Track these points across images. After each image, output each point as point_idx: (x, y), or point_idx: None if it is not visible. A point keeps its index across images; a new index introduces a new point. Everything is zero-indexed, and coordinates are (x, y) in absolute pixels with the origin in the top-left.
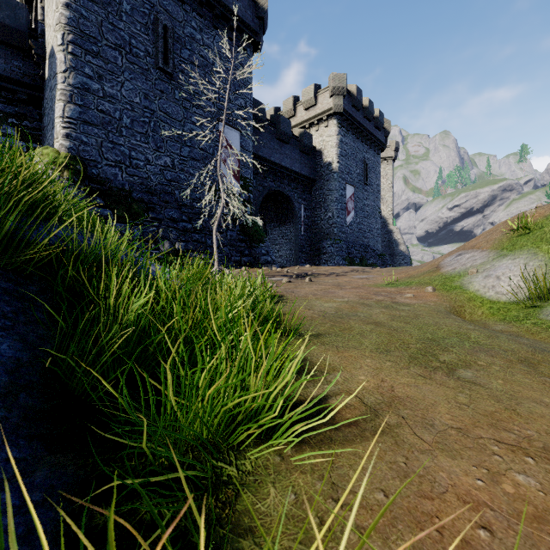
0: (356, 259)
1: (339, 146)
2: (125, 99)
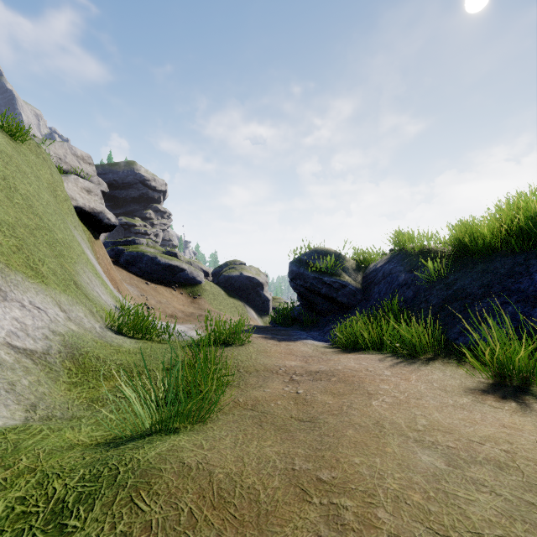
0: None
1: None
2: None
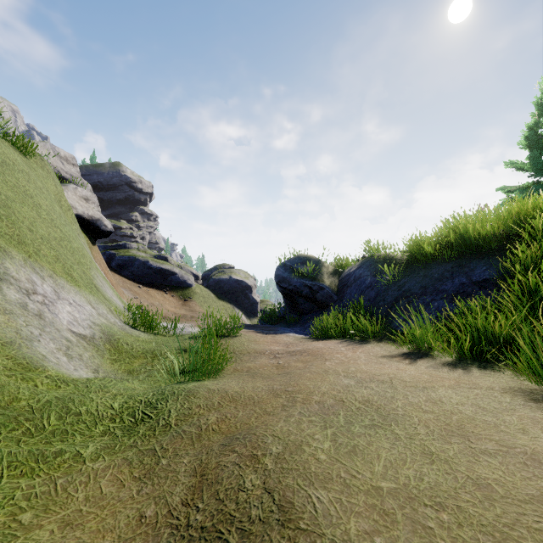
0: None
1: None
2: None
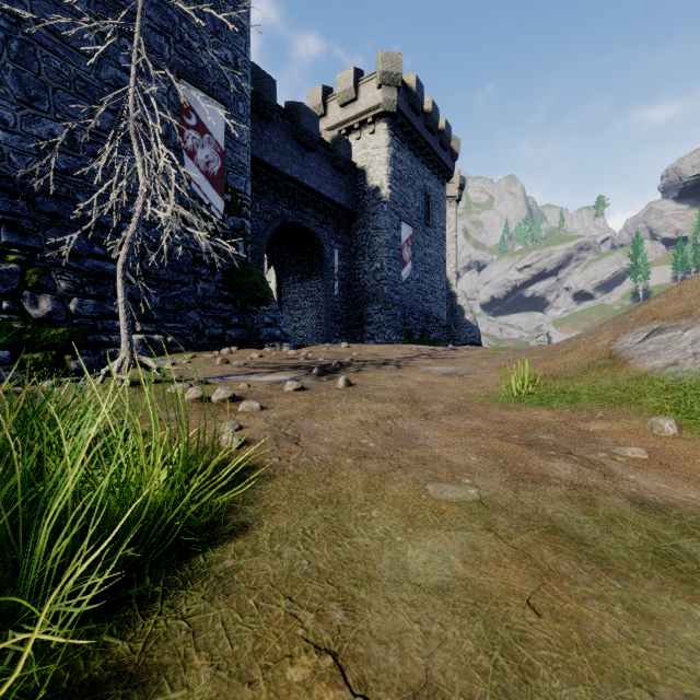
0: (415, 333)
1: (390, 163)
2: None
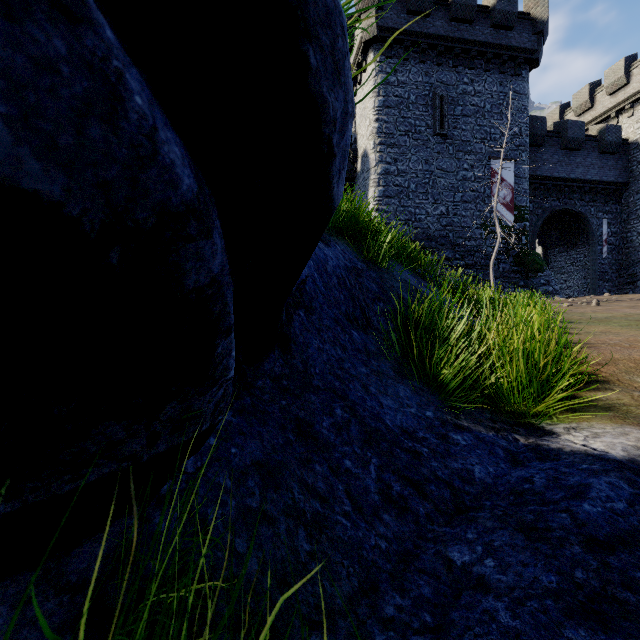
0: None
1: None
2: (412, 170)
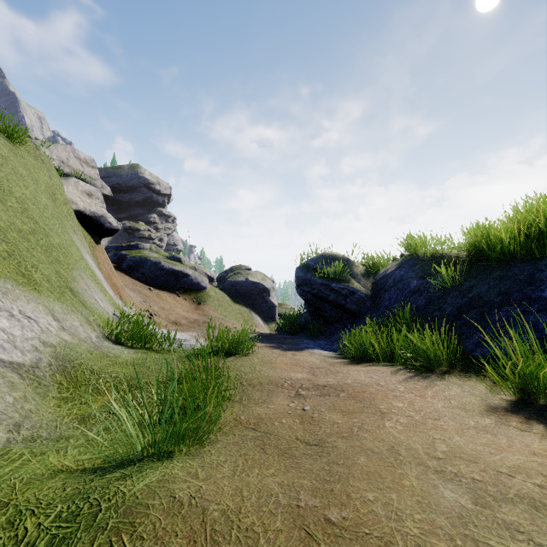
0: None
1: None
2: None
